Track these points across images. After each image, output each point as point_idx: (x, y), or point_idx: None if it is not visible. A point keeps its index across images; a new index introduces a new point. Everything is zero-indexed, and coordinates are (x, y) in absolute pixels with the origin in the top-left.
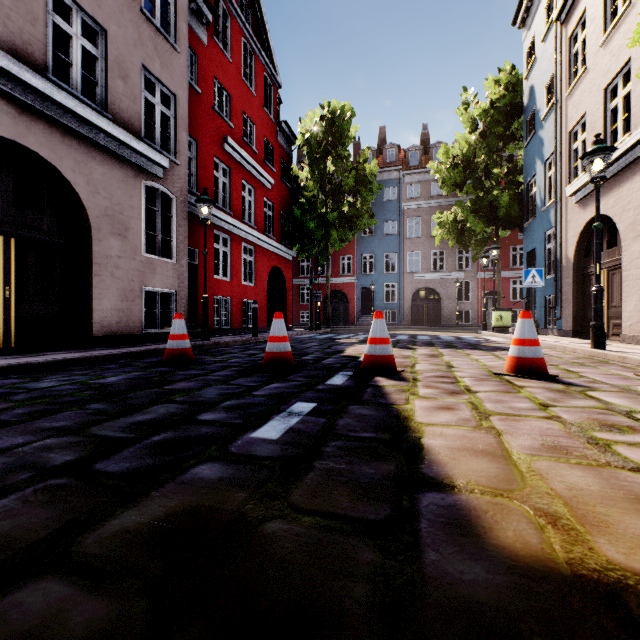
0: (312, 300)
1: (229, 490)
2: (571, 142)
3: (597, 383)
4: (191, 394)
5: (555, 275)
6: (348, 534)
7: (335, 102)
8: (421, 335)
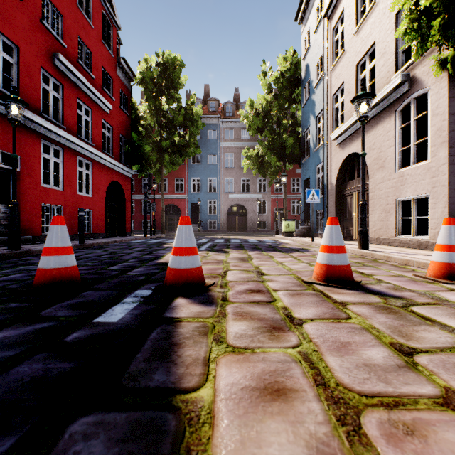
0: (147, 210)
1: None
2: (334, 103)
3: (402, 290)
4: None
5: (323, 196)
6: None
7: (168, 52)
8: (234, 239)
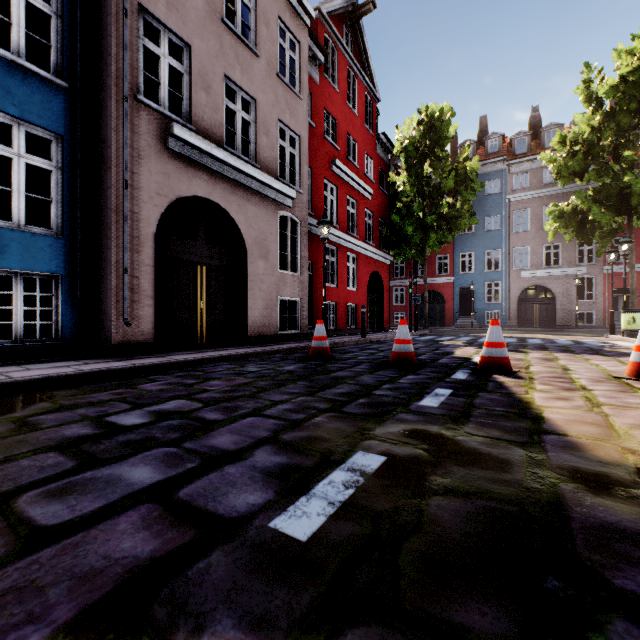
0: (411, 303)
1: (427, 425)
2: None
3: None
4: (355, 379)
5: None
6: (504, 444)
7: (433, 105)
8: (531, 338)
